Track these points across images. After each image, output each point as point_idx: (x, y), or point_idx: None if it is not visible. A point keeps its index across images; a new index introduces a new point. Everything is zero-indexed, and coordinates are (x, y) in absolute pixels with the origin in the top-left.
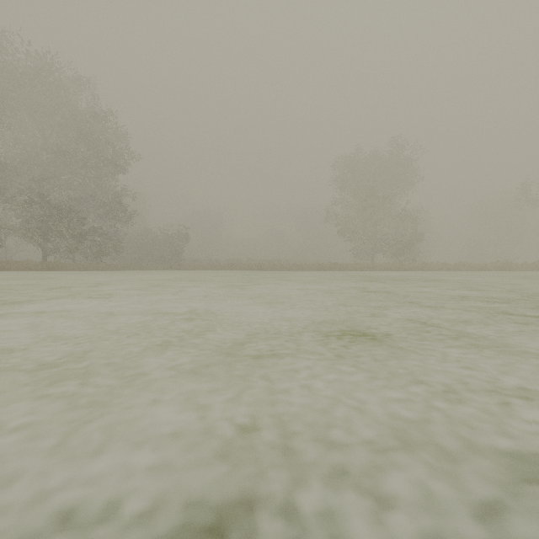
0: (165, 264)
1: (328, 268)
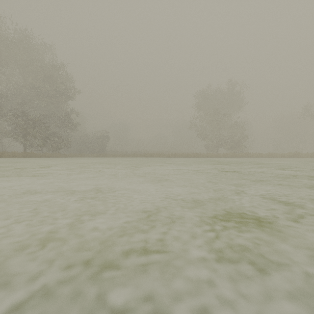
0: (96, 154)
1: (191, 156)
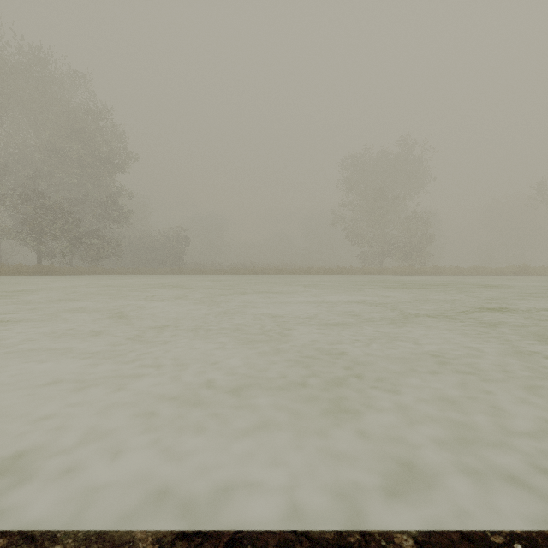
0: (166, 269)
1: (336, 272)
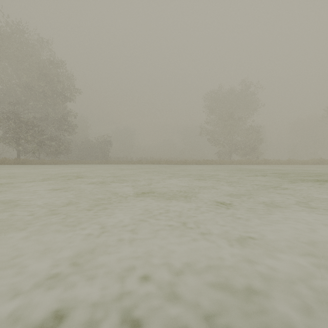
0: (97, 161)
1: (203, 163)
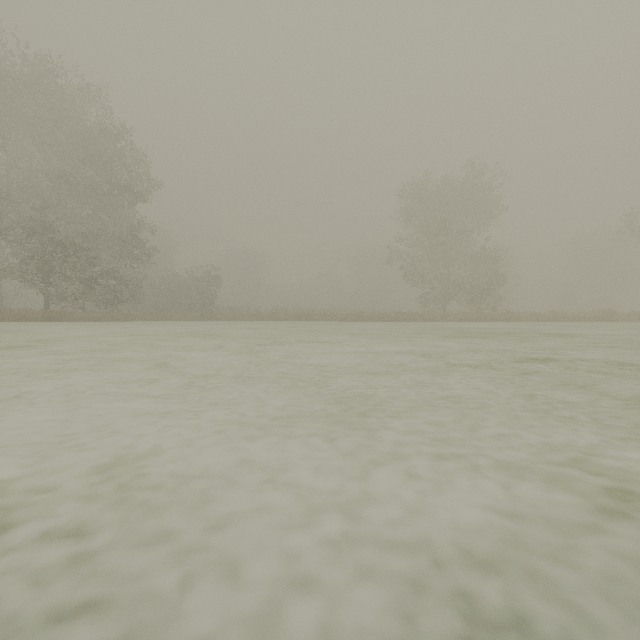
0: (194, 314)
1: (392, 318)
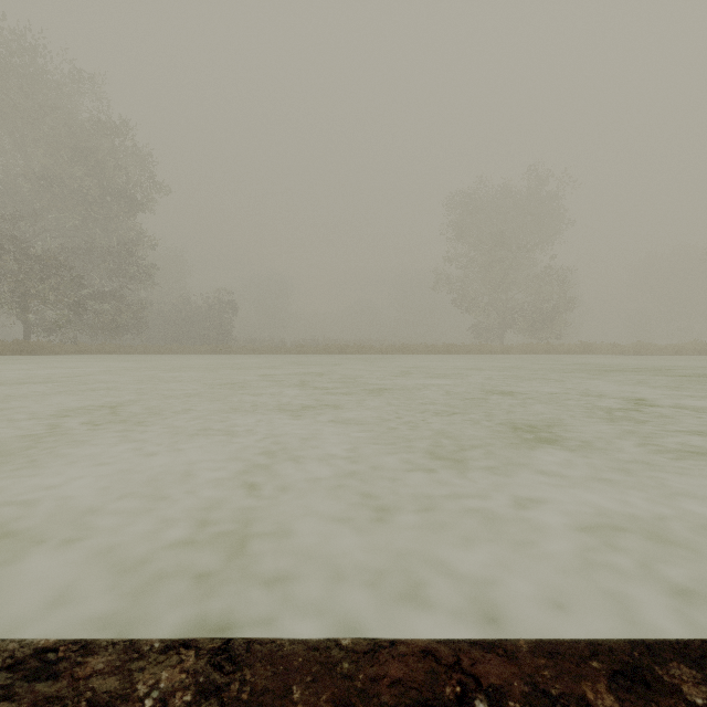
0: (206, 346)
1: (442, 351)
